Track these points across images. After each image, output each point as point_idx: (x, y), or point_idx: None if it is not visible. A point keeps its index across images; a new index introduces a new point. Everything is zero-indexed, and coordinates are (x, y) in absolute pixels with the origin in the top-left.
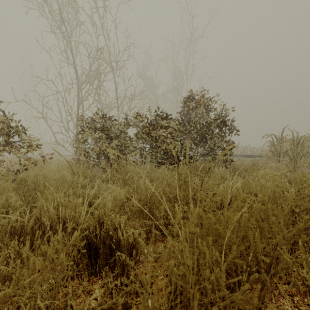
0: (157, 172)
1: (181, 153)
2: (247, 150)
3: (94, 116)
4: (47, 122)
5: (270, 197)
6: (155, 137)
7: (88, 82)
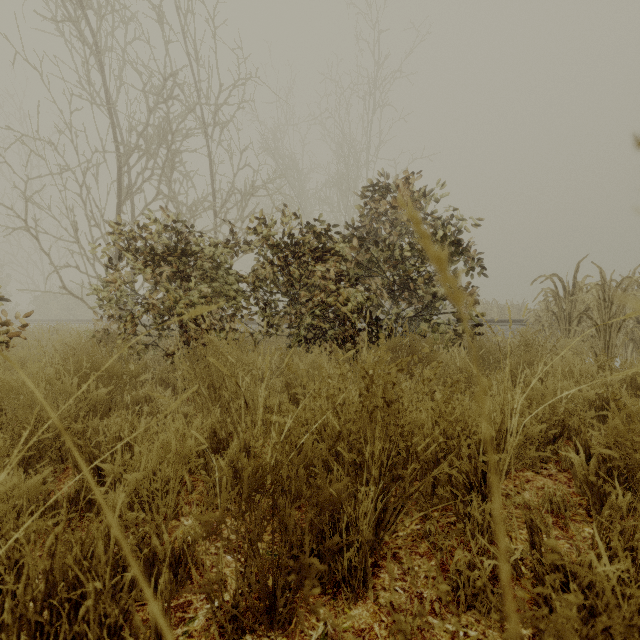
0: (303, 363)
1: (360, 315)
2: (492, 311)
3: (149, 223)
4: (39, 242)
5: (633, 444)
6: (298, 278)
7: (142, 150)
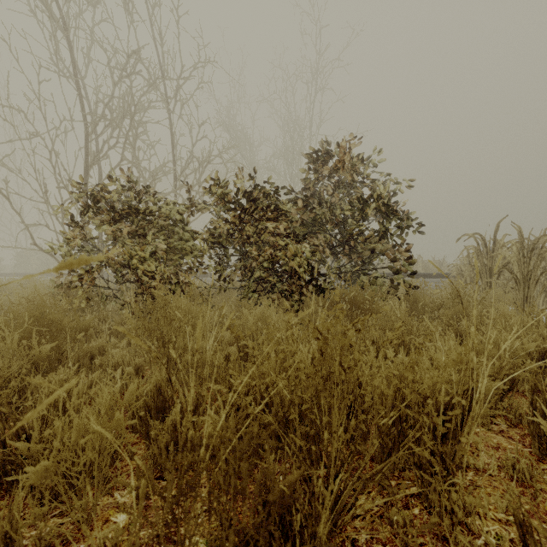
0: (252, 315)
1: (305, 269)
2: (418, 266)
3: (109, 183)
4: (11, 202)
5: None
6: None
7: (108, 120)
